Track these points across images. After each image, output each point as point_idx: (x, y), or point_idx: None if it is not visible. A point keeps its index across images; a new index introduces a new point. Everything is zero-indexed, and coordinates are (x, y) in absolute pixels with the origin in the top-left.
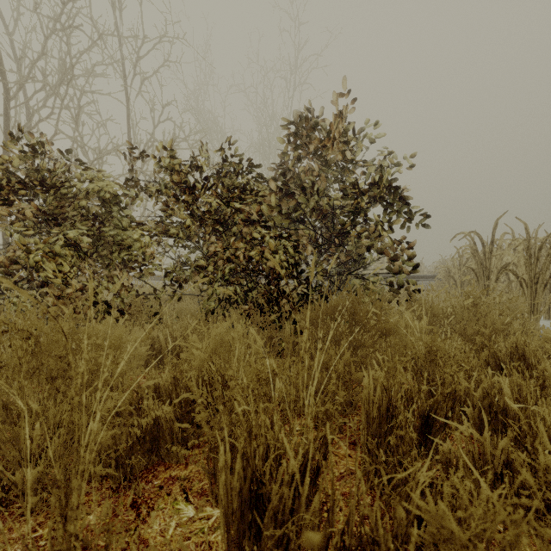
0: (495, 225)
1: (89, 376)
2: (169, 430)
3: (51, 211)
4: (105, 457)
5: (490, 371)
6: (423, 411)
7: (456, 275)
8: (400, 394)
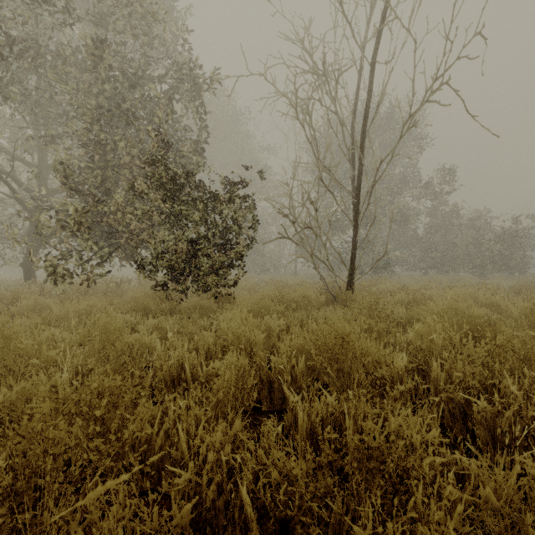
0: None
1: None
2: None
3: None
4: None
5: None
6: None
7: None
8: None
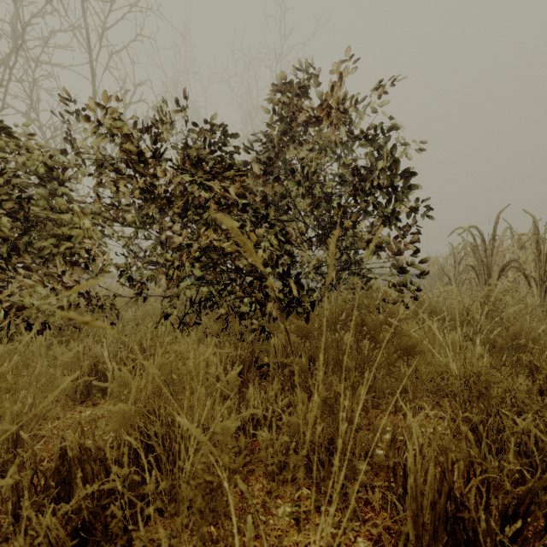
0: (497, 220)
1: None
2: None
3: None
4: None
5: None
6: (505, 505)
7: (451, 273)
8: (475, 485)
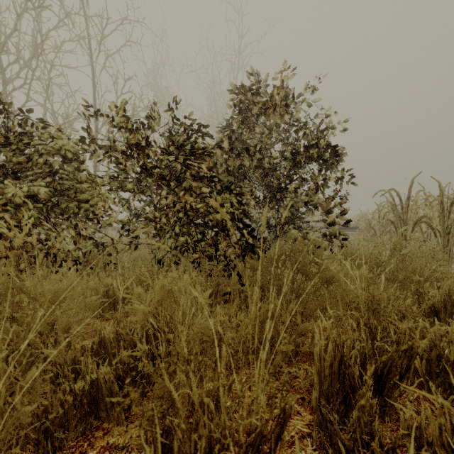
0: (411, 184)
1: (25, 333)
2: (108, 391)
3: (11, 166)
4: (29, 432)
5: (437, 322)
6: (376, 367)
7: (376, 227)
8: (354, 352)
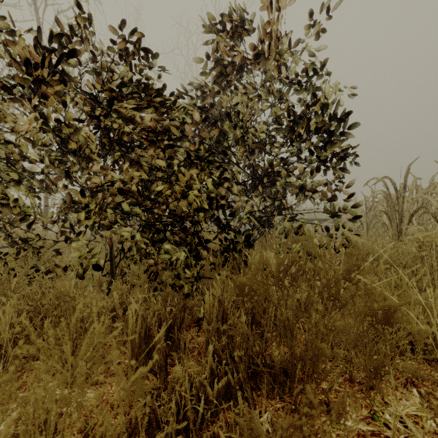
0: (407, 171)
1: None
2: None
3: None
4: None
5: None
6: None
7: (363, 218)
8: None
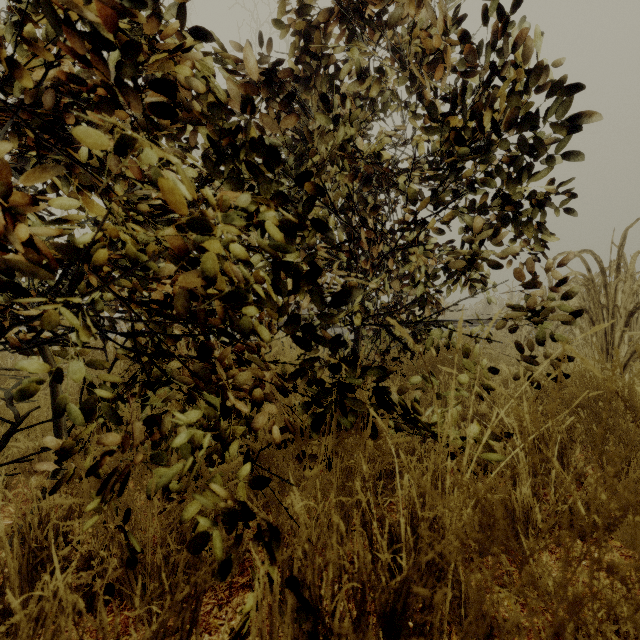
0: (622, 240)
1: None
2: None
3: None
4: None
5: None
6: None
7: None
8: None
